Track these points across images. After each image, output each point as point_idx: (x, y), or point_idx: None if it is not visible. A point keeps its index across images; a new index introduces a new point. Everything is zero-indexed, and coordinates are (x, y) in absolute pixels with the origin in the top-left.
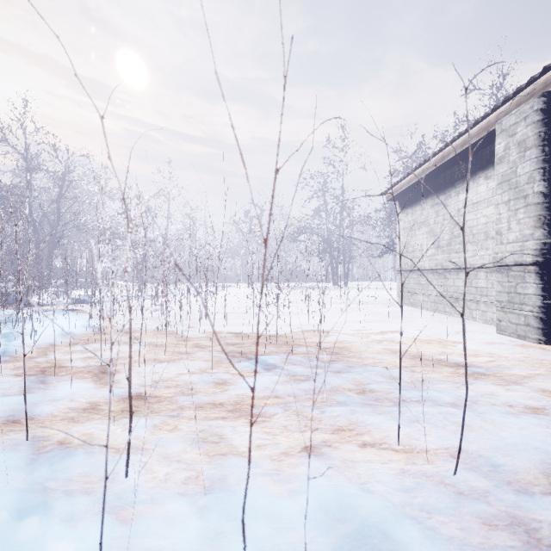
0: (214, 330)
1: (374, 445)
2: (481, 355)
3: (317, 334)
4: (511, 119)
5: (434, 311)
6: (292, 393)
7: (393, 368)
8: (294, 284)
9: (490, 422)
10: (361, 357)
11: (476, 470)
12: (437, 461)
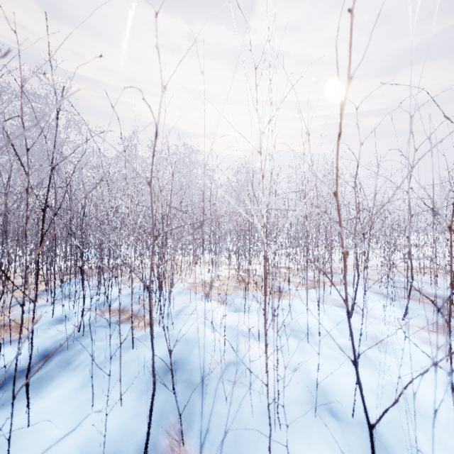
0: None
1: None
2: None
3: None
4: None
5: None
6: None
7: None
8: None
9: None
10: None
11: None
12: None
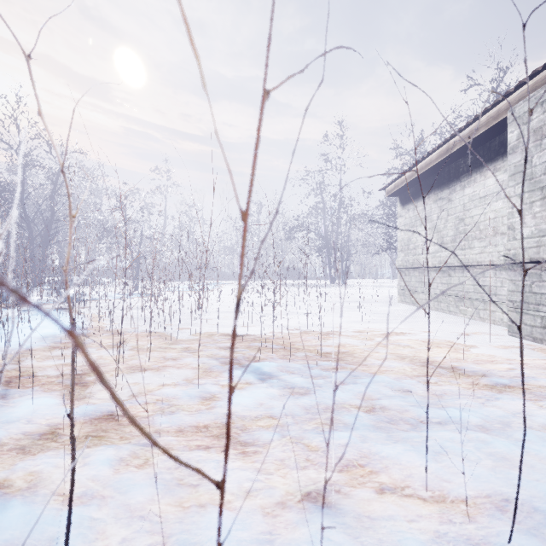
0: (121, 402)
1: (395, 490)
2: (499, 362)
3: (316, 336)
4: (526, 105)
5: (437, 310)
6: (290, 412)
7: (404, 378)
8: (291, 282)
9: (533, 454)
10: (366, 364)
11: (536, 534)
12: (481, 518)
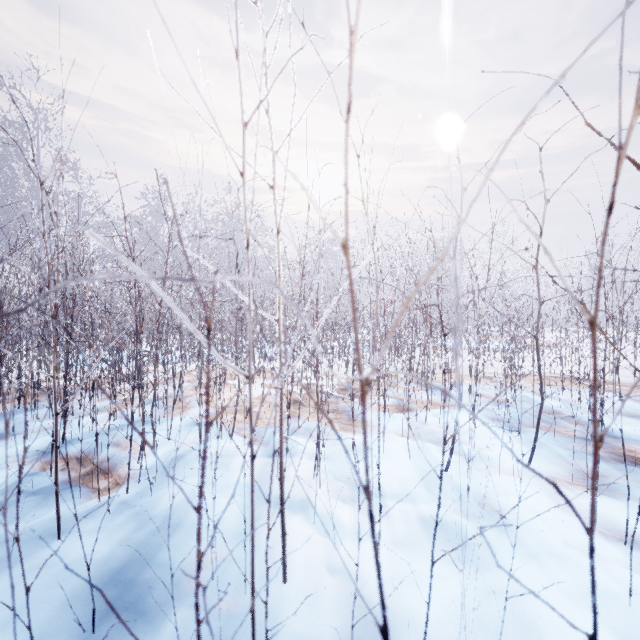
0: None
1: None
2: None
3: None
4: None
5: None
6: None
7: None
8: None
9: None
10: None
11: None
12: None
